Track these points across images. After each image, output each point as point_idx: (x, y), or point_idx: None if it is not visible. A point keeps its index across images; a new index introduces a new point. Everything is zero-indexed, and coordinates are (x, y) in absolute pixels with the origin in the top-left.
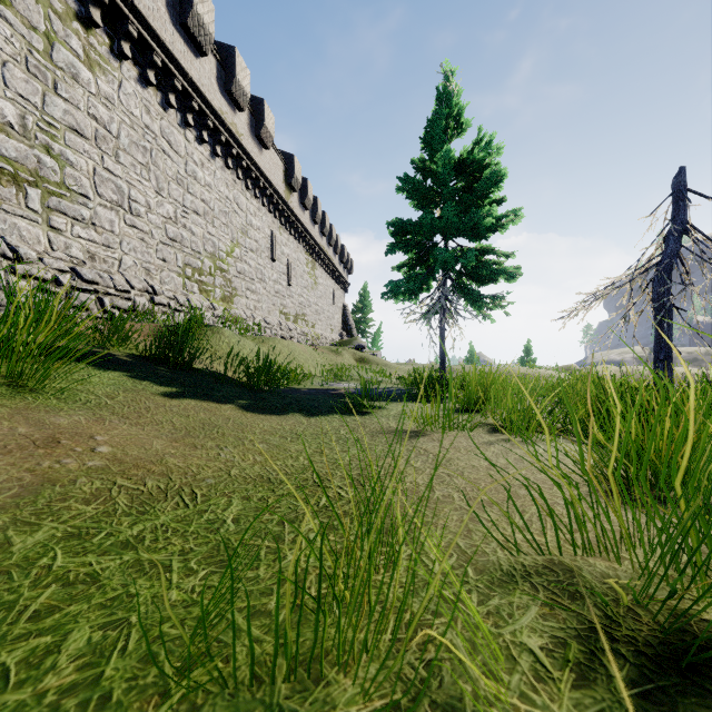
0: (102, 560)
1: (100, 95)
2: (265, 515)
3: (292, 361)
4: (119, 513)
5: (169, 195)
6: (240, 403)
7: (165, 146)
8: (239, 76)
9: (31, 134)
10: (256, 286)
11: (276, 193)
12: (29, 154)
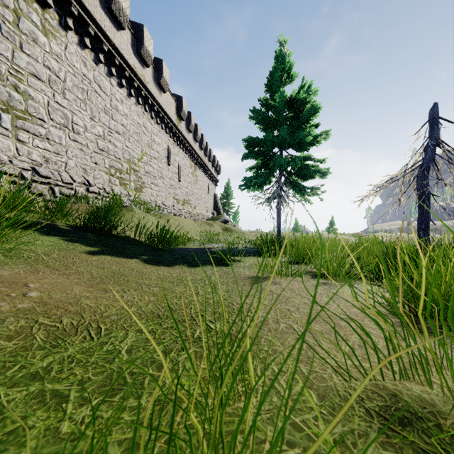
0: (11, 391)
1: (52, 53)
2: (152, 346)
3: (179, 229)
4: (35, 347)
5: (99, 120)
6: (143, 258)
7: (96, 88)
8: (146, 44)
9: (4, 77)
10: (157, 181)
11: (171, 121)
12: (2, 90)
